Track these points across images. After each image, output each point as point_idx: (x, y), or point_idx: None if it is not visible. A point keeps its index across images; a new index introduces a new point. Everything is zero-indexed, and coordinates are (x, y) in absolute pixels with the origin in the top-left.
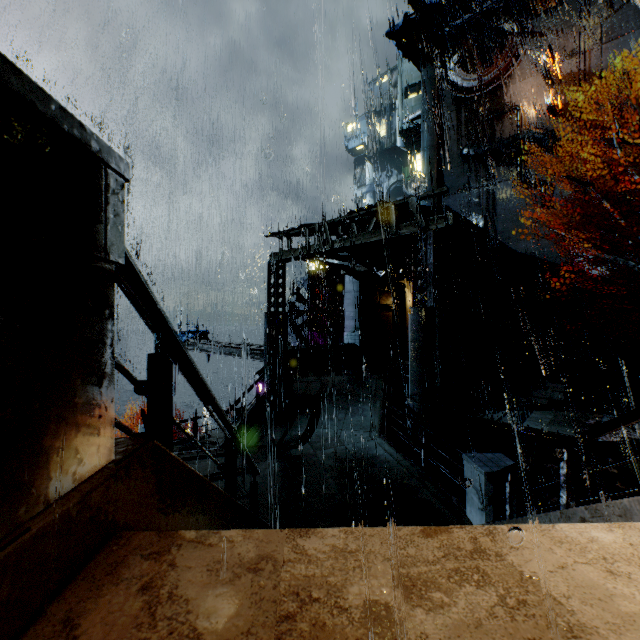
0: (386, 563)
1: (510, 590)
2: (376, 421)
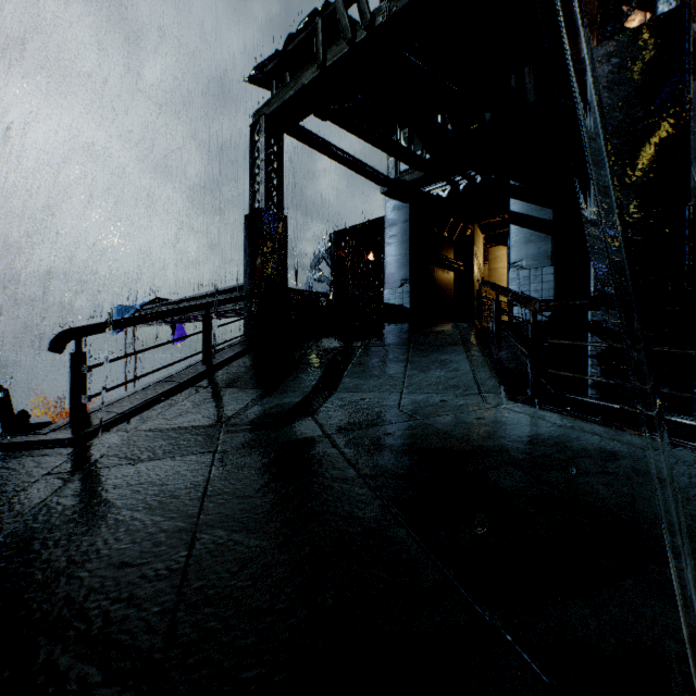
0: None
1: None
2: (486, 376)
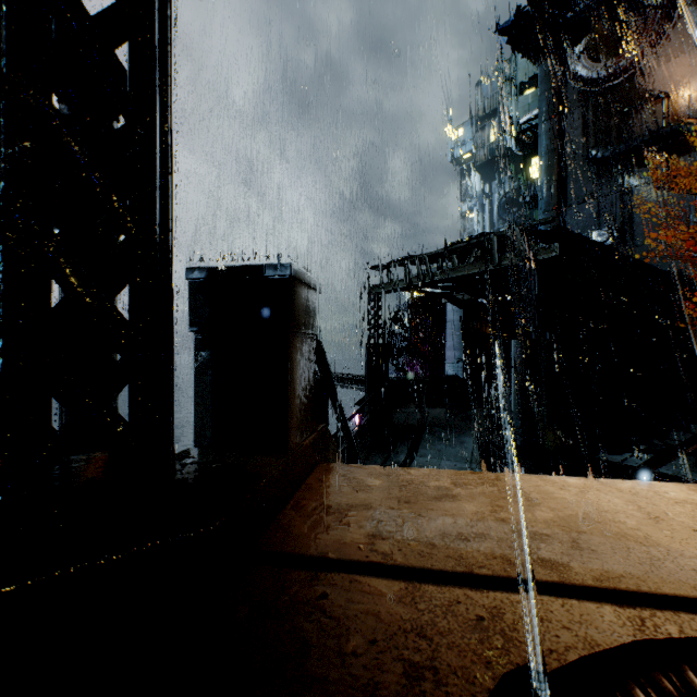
0: (448, 478)
1: (505, 488)
2: (477, 453)
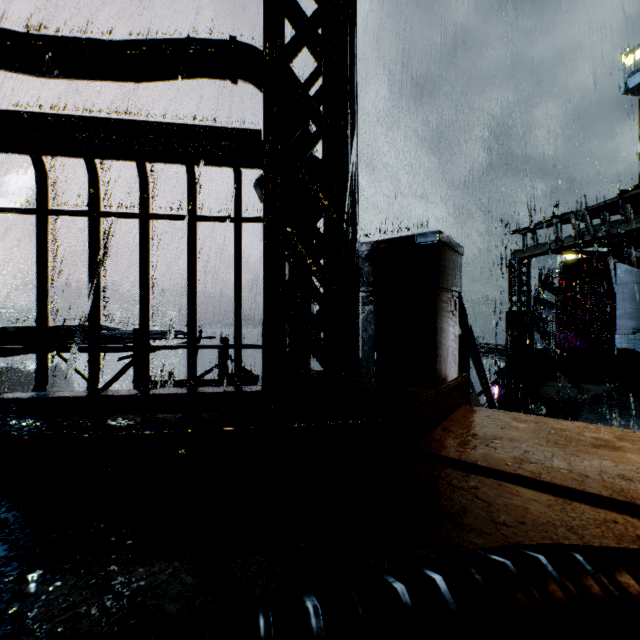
0: (610, 433)
1: None
2: None
